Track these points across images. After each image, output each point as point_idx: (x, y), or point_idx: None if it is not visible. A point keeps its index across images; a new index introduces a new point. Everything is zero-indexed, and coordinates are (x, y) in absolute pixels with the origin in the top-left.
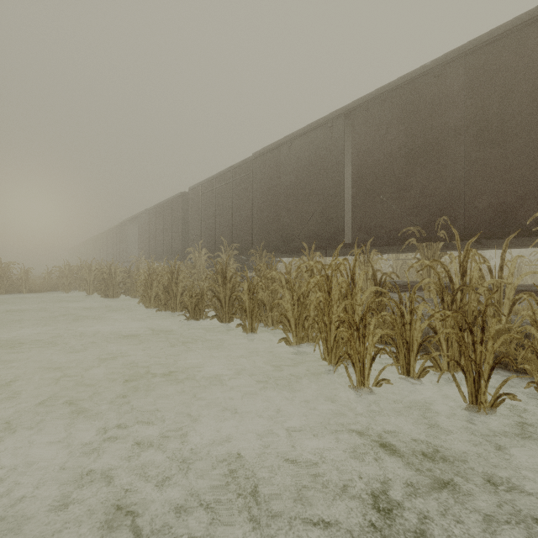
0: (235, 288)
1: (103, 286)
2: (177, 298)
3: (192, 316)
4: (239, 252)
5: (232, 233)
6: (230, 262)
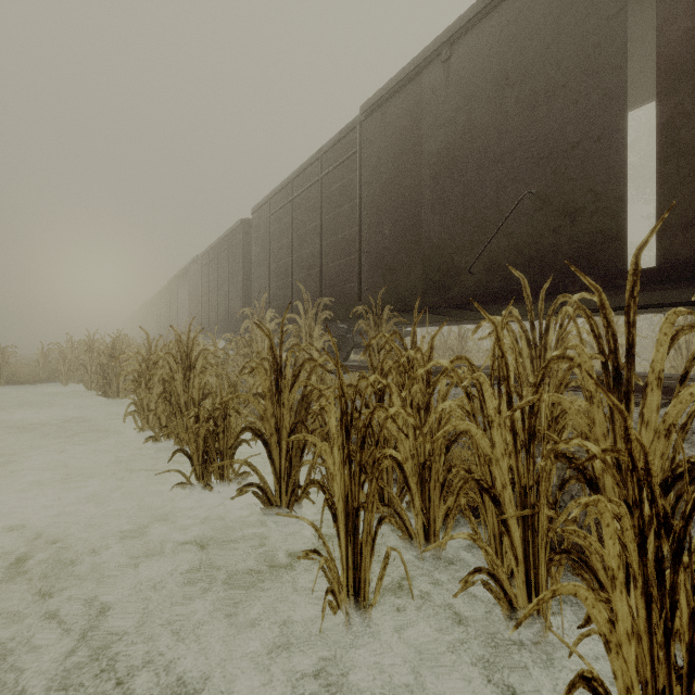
0: (310, 403)
1: (101, 376)
2: (190, 414)
3: (199, 473)
4: (333, 314)
5: (321, 278)
6: (313, 333)
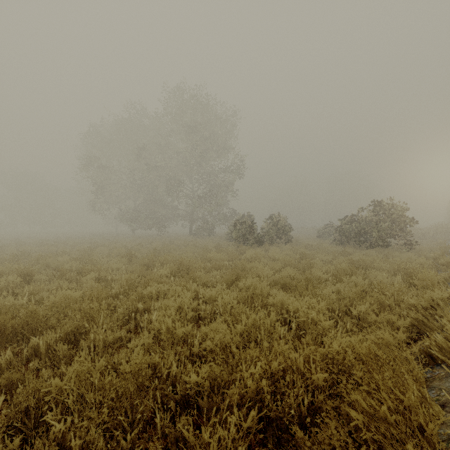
0: None
1: None
2: None
3: None
4: None
5: None
6: None
